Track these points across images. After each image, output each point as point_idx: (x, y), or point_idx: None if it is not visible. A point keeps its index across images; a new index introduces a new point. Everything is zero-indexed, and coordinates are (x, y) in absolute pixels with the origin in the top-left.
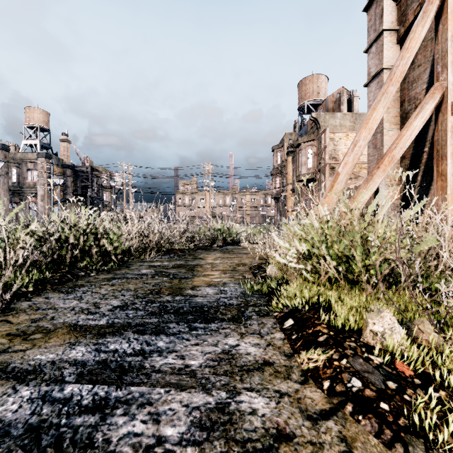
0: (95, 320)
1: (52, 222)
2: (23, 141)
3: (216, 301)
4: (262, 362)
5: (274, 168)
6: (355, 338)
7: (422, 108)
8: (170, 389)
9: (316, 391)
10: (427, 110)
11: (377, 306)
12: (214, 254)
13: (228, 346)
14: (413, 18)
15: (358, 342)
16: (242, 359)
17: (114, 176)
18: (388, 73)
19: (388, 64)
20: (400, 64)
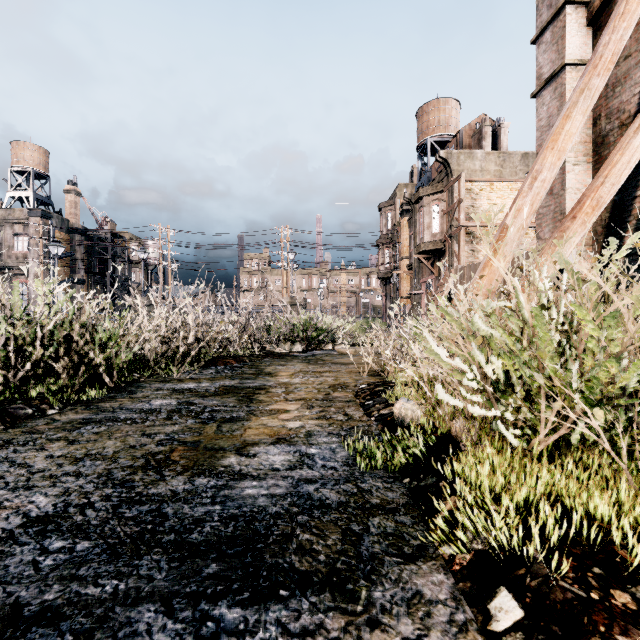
0: None
1: None
2: (9, 193)
3: (290, 496)
4: None
5: (382, 235)
6: None
7: None
8: None
9: None
10: None
11: None
12: (293, 365)
13: None
14: None
15: None
16: None
17: (147, 246)
18: (572, 73)
19: (573, 58)
20: (610, 39)
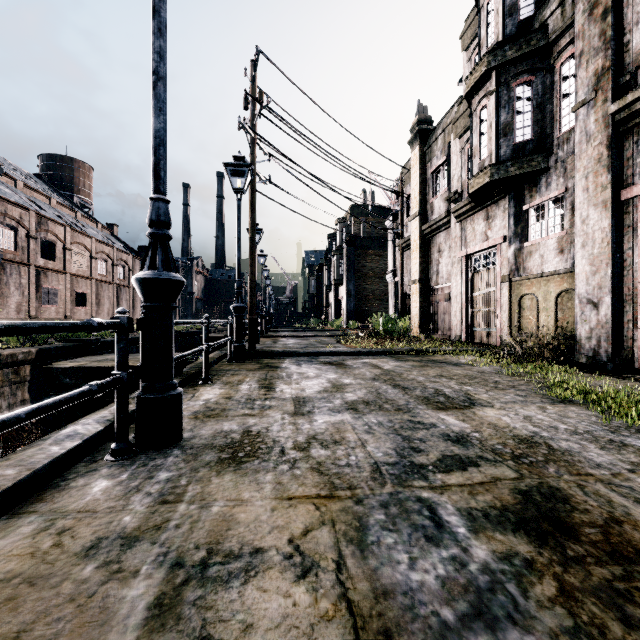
0: None
1: None
2: None
3: None
4: None
5: None
6: None
7: None
8: None
9: None
10: None
11: None
12: None
13: None
14: None
15: None
16: None
17: None
18: None
19: None
20: None
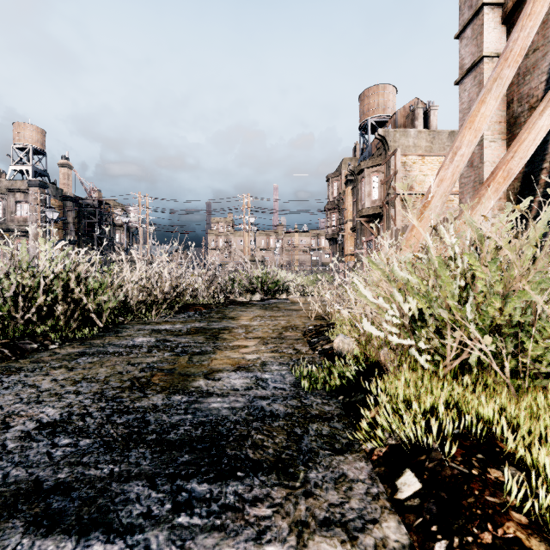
0: None
1: None
2: (11, 166)
3: (247, 408)
4: None
5: (330, 202)
6: None
7: (549, 102)
8: None
9: None
10: None
11: None
12: (252, 311)
13: None
14: None
15: None
16: None
17: (129, 212)
18: (489, 64)
19: (490, 51)
20: (519, 36)
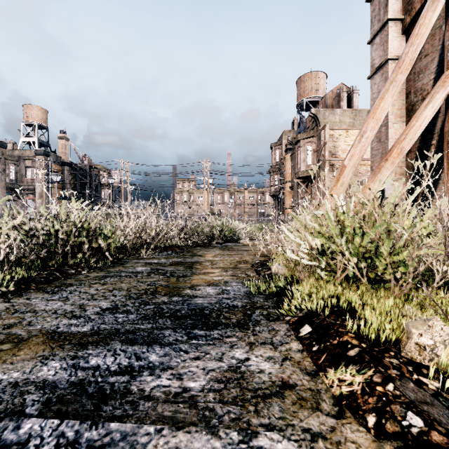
0: (78, 325)
1: (41, 217)
2: (21, 139)
3: (218, 303)
4: (281, 383)
5: (273, 166)
6: (395, 352)
7: (432, 97)
8: (162, 427)
9: (359, 429)
10: (437, 100)
11: (410, 310)
12: (214, 251)
13: (236, 361)
14: (420, 6)
15: (400, 358)
16: (254, 379)
17: (112, 174)
18: (393, 64)
19: (393, 55)
20: (409, 50)
